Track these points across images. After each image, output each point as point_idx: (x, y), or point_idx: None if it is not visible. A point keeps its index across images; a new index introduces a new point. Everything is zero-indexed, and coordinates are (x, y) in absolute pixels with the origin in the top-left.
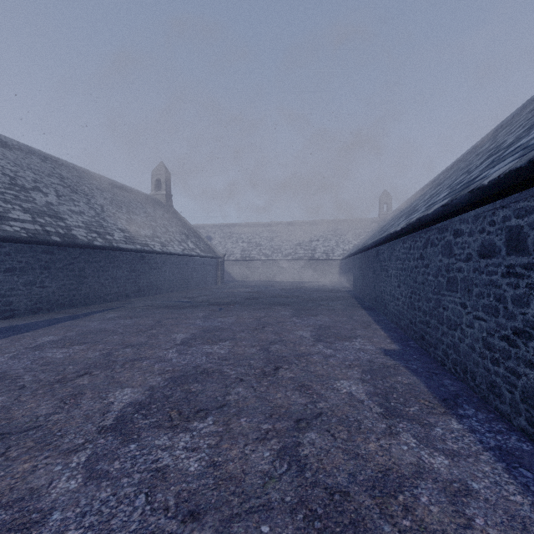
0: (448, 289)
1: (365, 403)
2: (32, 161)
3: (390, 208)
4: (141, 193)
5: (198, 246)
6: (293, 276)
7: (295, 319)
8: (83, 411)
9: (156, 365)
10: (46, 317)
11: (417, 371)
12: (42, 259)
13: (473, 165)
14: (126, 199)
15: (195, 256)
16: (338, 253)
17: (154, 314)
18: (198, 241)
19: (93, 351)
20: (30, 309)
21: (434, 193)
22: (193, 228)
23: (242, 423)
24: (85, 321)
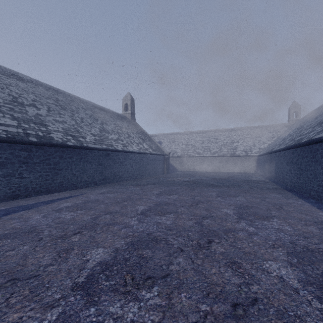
0: None
1: None
2: (38, 89)
3: (299, 115)
4: (114, 113)
5: (150, 147)
6: (219, 168)
7: (246, 226)
8: None
9: None
10: (16, 204)
11: None
12: (20, 155)
13: None
14: (102, 115)
15: (148, 154)
16: (255, 151)
17: (101, 204)
18: (151, 143)
19: None
20: (9, 195)
21: None
22: (148, 135)
23: None
24: (35, 212)
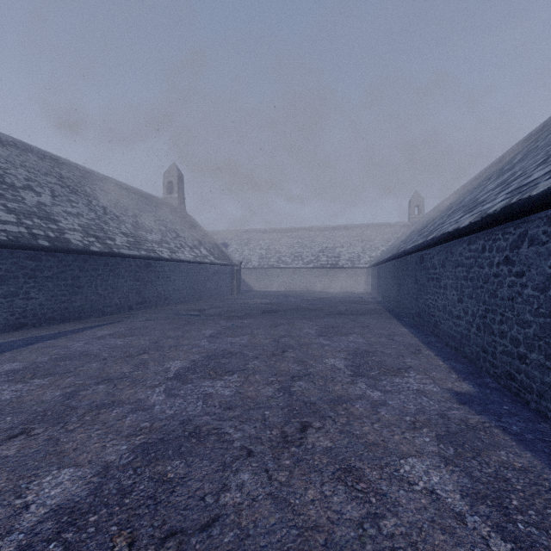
0: None
1: (468, 522)
2: (28, 159)
3: (422, 211)
4: (151, 196)
5: (211, 253)
6: (315, 285)
7: (323, 341)
8: None
9: (128, 418)
10: (27, 334)
11: (525, 439)
12: (26, 266)
13: None
14: (133, 202)
15: (208, 264)
16: (364, 260)
17: (154, 331)
18: (213, 247)
19: (54, 389)
20: (11, 324)
21: (506, 178)
22: (207, 233)
23: None
24: (69, 341)
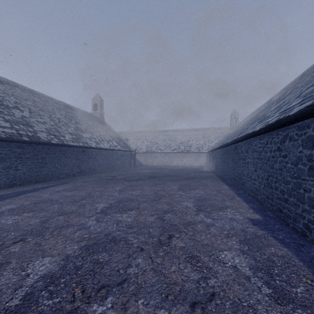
0: (310, 175)
1: (251, 280)
2: (16, 91)
3: (238, 120)
4: (85, 112)
5: (119, 144)
6: (177, 162)
7: (181, 193)
8: None
9: (77, 233)
10: (17, 190)
11: (285, 242)
12: (16, 151)
13: None
14: (75, 115)
15: (117, 150)
16: (205, 148)
17: (88, 188)
18: (120, 141)
19: (35, 218)
20: (8, 184)
21: (280, 104)
22: (116, 133)
23: (139, 307)
24: (41, 193)
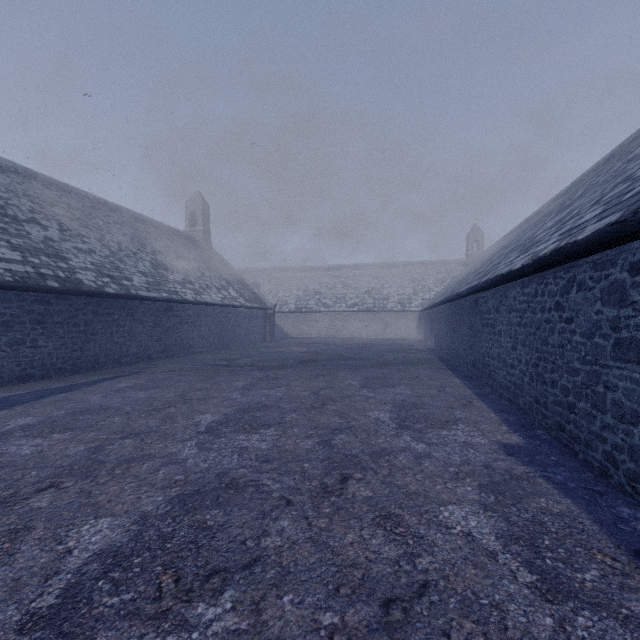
0: (617, 358)
1: (499, 559)
2: (32, 187)
3: (482, 246)
4: (172, 229)
5: (242, 294)
6: (360, 332)
7: (367, 393)
8: (13, 571)
9: (161, 471)
10: (36, 387)
11: (567, 488)
12: (33, 310)
13: (635, 170)
14: (152, 236)
15: (238, 307)
16: (416, 303)
17: (179, 383)
18: (243, 288)
19: (76, 444)
20: (17, 376)
21: (563, 217)
22: (236, 272)
23: (285, 608)
24: (85, 394)
